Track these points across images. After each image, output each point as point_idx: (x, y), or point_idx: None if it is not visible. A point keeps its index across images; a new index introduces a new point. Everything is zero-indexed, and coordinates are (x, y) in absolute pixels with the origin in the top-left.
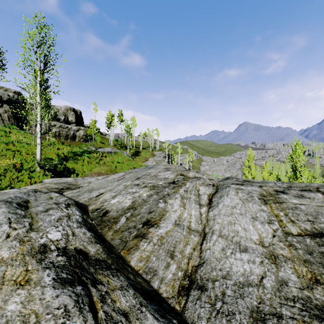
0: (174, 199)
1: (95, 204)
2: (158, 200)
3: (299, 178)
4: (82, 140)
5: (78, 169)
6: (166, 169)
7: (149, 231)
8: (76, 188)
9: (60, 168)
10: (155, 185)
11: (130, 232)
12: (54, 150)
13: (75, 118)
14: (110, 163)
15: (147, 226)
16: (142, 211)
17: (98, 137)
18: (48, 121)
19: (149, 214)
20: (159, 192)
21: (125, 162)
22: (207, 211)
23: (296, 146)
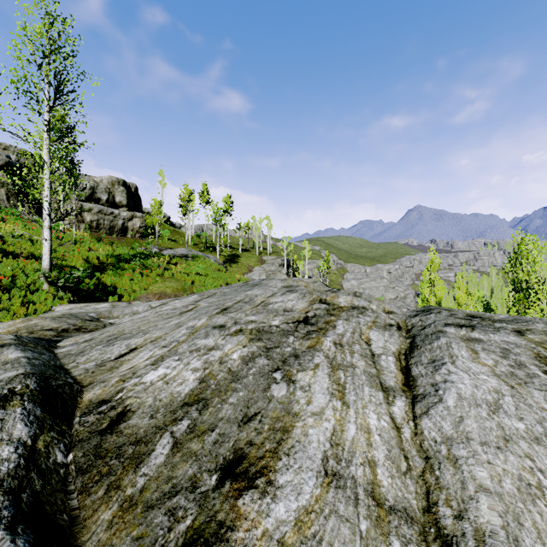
0: (313, 369)
1: (105, 383)
2: (270, 373)
3: (536, 304)
4: (138, 236)
5: (123, 286)
6: (288, 288)
7: (237, 512)
8: (96, 328)
9: (88, 285)
10: (262, 328)
11: (174, 514)
12: (82, 251)
13: (126, 197)
14: (183, 276)
15: (234, 481)
16: (222, 416)
17: (166, 230)
18: (79, 203)
19: (242, 426)
20: (273, 348)
21: (211, 273)
22: (412, 413)
23: (529, 244)
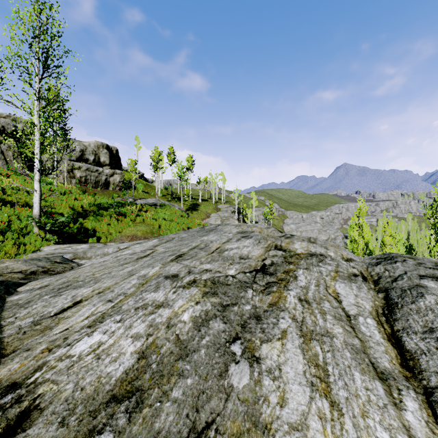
0: (280, 339)
1: (29, 352)
2: (228, 344)
3: None
4: (118, 188)
5: (101, 230)
6: (243, 234)
7: None
8: (64, 270)
9: (72, 229)
10: (217, 279)
11: None
12: (69, 201)
13: (109, 158)
14: (152, 221)
15: None
16: (159, 426)
17: (140, 184)
18: (71, 162)
19: None
20: (230, 306)
21: (175, 219)
22: (437, 427)
23: None
